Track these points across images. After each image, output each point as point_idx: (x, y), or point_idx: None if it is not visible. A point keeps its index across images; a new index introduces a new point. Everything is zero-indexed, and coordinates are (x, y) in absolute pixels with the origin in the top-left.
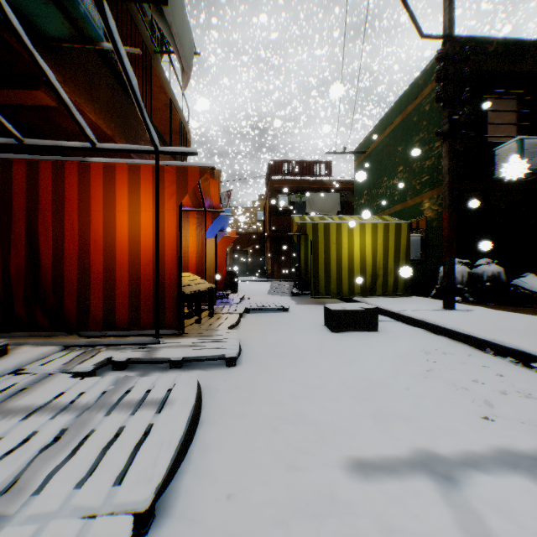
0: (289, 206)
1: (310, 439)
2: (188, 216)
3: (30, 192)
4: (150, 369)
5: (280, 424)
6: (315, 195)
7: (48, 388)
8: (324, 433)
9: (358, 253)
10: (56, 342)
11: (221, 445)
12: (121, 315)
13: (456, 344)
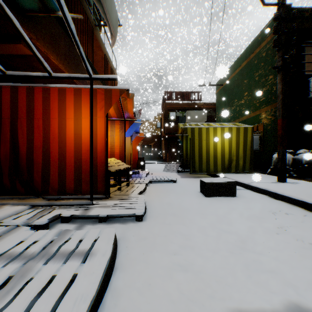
0: (176, 119)
1: (199, 288)
2: (114, 123)
3: (13, 107)
4: (85, 222)
5: (174, 273)
6: (192, 112)
7: (10, 239)
8: (209, 283)
9: (220, 146)
10: (26, 203)
11: (129, 291)
12: (69, 185)
13: (292, 207)
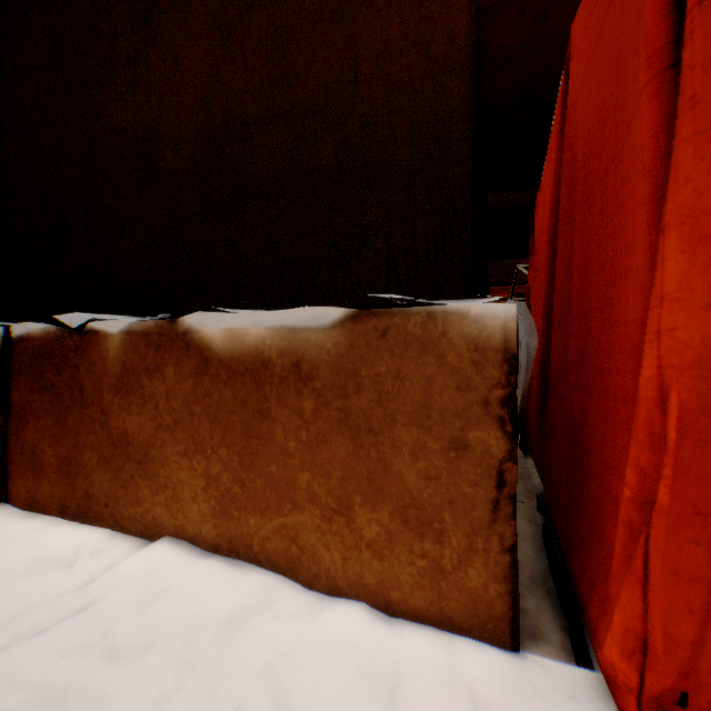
0: None
1: None
2: None
3: None
4: None
5: None
6: None
7: None
8: None
9: None
10: None
11: None
12: None
13: None
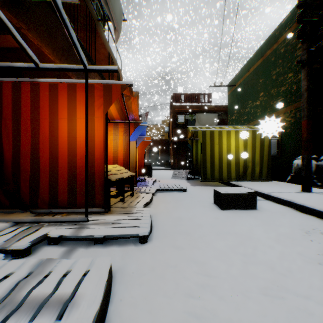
0: (185, 122)
1: None
2: (118, 126)
3: None
4: (78, 244)
5: None
6: (201, 115)
7: None
8: None
9: (234, 151)
10: (9, 219)
11: None
12: (62, 197)
13: None
